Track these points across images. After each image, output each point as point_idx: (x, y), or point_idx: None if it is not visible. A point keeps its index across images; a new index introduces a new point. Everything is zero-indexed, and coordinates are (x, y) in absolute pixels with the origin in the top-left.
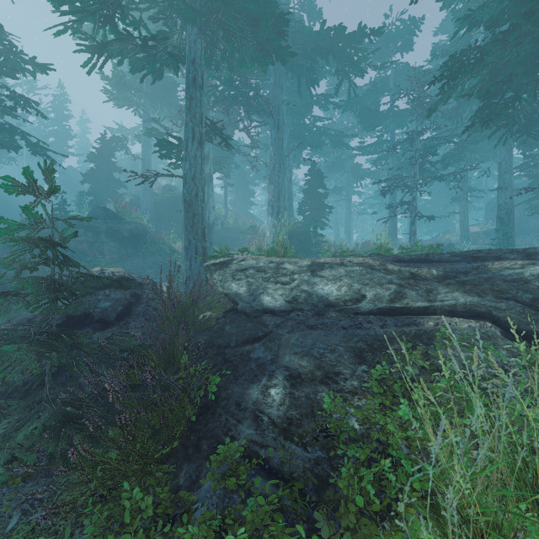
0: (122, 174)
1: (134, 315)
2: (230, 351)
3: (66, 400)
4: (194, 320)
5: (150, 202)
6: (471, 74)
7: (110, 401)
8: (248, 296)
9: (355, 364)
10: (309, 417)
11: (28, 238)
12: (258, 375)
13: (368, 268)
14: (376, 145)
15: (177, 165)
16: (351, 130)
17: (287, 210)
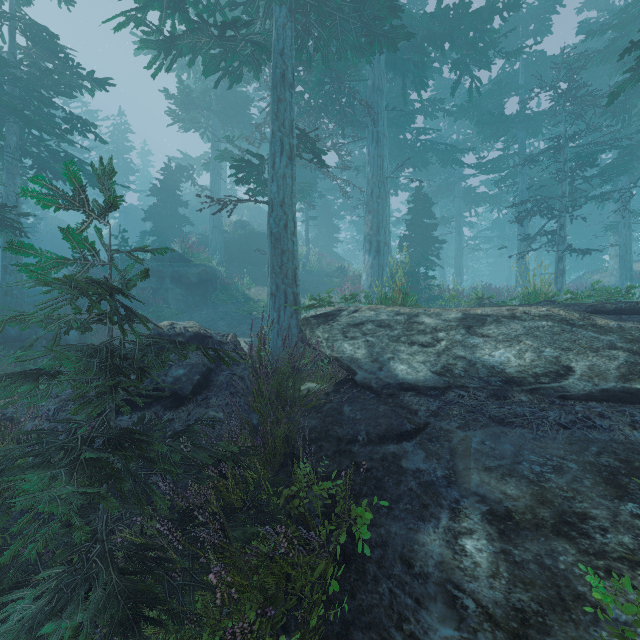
0: (187, 211)
1: (215, 387)
2: (360, 450)
3: (131, 551)
4: (294, 395)
5: (219, 241)
6: None
7: (202, 560)
8: (371, 363)
9: (612, 498)
10: (558, 610)
11: (67, 278)
12: (429, 505)
13: (563, 323)
14: (500, 160)
15: (256, 192)
16: (463, 144)
17: (388, 246)
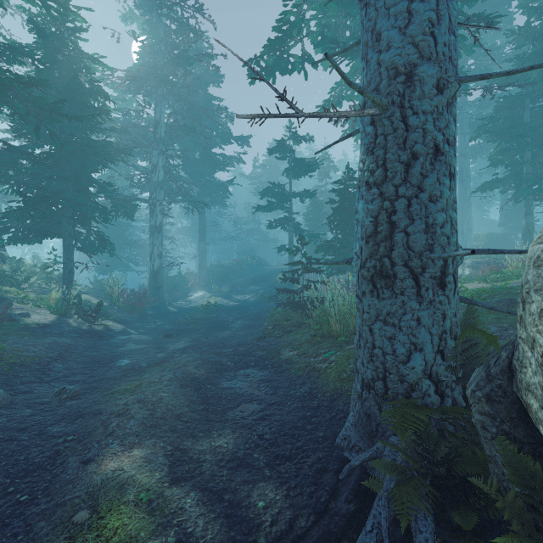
0: None
1: None
2: None
3: None
4: None
5: None
6: (501, 185)
7: None
8: None
9: None
10: None
11: None
12: None
13: None
14: None
15: None
16: None
17: (471, 230)
